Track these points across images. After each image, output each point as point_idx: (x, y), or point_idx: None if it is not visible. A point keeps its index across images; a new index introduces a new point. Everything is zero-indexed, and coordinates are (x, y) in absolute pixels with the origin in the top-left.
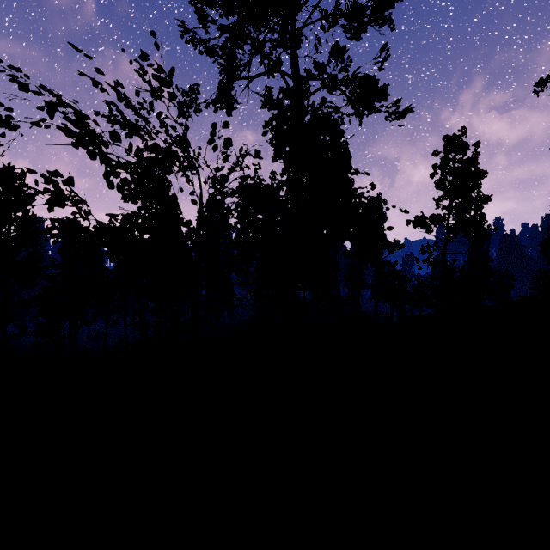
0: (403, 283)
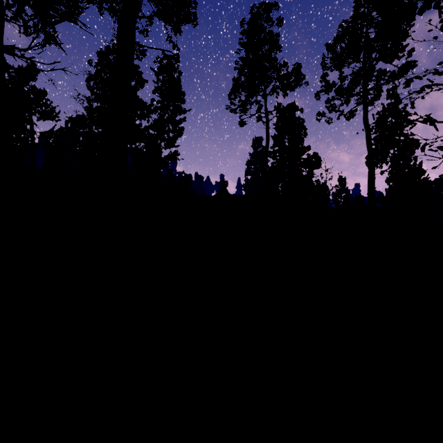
0: None
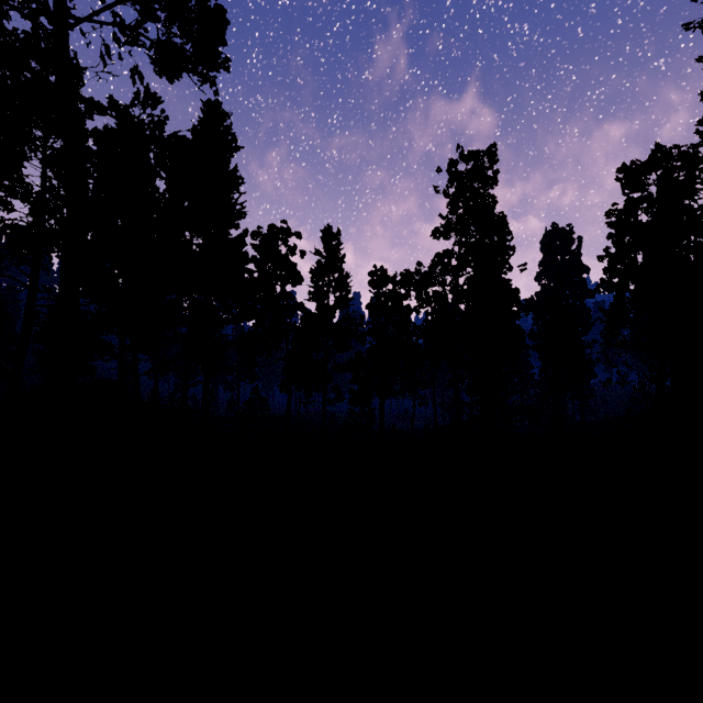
0: None
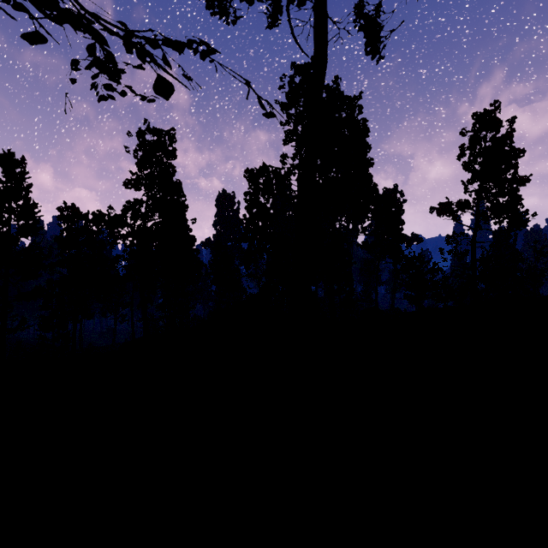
0: (434, 270)
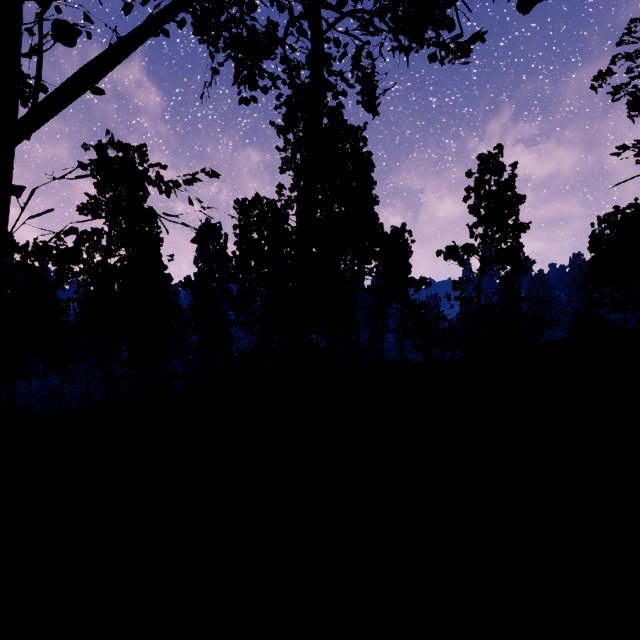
0: (438, 319)
